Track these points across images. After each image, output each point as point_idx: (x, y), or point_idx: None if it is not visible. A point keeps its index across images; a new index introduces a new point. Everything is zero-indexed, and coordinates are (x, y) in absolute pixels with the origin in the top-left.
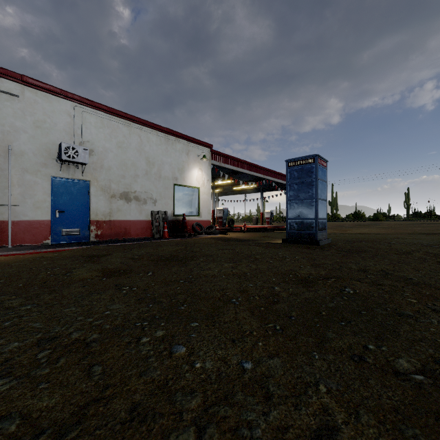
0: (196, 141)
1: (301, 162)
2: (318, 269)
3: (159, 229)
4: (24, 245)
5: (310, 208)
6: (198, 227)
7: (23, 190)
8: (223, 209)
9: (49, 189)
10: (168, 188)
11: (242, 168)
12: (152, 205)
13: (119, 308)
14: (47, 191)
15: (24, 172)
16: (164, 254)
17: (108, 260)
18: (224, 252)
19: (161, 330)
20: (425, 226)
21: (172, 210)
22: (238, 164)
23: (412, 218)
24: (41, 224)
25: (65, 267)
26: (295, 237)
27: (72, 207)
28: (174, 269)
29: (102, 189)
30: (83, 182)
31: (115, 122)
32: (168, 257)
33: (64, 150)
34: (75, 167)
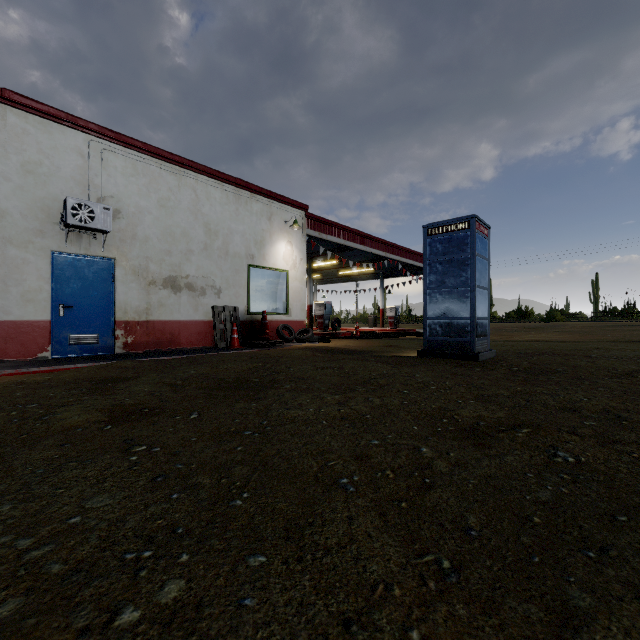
0: (284, 200)
1: (448, 228)
2: (490, 406)
3: (226, 335)
4: (6, 360)
5: (463, 302)
6: (286, 332)
7: (3, 273)
8: (324, 303)
9: (47, 271)
10: (240, 271)
11: (353, 242)
12: (214, 297)
13: (105, 505)
14: (45, 274)
15: (6, 243)
16: (227, 377)
17: (129, 388)
18: (326, 373)
19: (176, 579)
20: (630, 329)
21: (246, 304)
22: (347, 236)
23: (605, 317)
24: (34, 327)
25: (49, 402)
26: (438, 348)
27: (86, 301)
28: (238, 405)
29: (134, 272)
30: (104, 261)
31: (156, 168)
32: (233, 382)
33: (72, 210)
34: (90, 237)
